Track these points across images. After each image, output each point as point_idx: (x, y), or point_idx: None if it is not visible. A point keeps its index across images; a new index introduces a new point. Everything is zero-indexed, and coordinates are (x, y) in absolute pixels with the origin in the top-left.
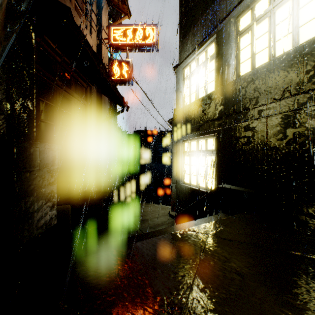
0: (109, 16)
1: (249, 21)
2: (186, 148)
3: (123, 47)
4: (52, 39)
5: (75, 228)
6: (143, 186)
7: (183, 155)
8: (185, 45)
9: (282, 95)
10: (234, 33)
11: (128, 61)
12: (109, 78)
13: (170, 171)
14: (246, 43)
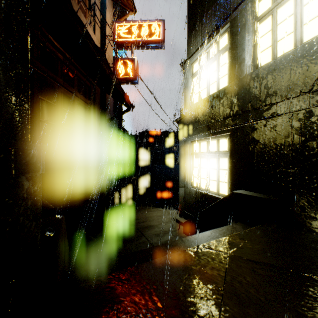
0: (114, 17)
1: (270, 4)
2: (195, 150)
3: (128, 44)
4: (52, 34)
5: (75, 235)
6: (149, 189)
7: (192, 156)
8: (194, 38)
9: (313, 86)
10: (251, 19)
11: (133, 59)
12: (112, 75)
13: (176, 173)
14: (265, 29)
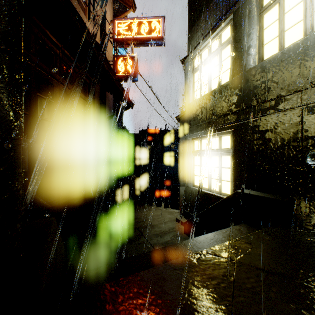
0: (114, 16)
1: None
2: (196, 147)
3: (128, 41)
4: (50, 29)
5: (72, 235)
6: (149, 187)
7: (193, 154)
8: (195, 32)
9: None
10: (256, 9)
11: (133, 56)
12: (111, 71)
13: (176, 171)
14: (272, 19)
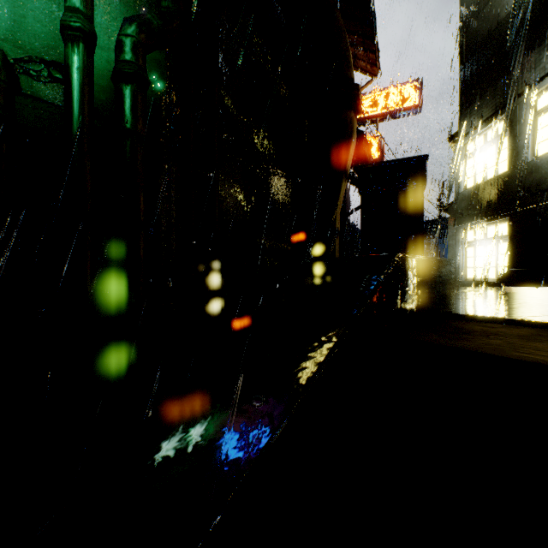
0: None
1: (547, 102)
2: (468, 238)
3: (372, 119)
4: None
5: None
6: None
7: (465, 246)
8: (468, 117)
9: None
10: (530, 113)
11: (378, 136)
12: None
13: None
14: (543, 123)
